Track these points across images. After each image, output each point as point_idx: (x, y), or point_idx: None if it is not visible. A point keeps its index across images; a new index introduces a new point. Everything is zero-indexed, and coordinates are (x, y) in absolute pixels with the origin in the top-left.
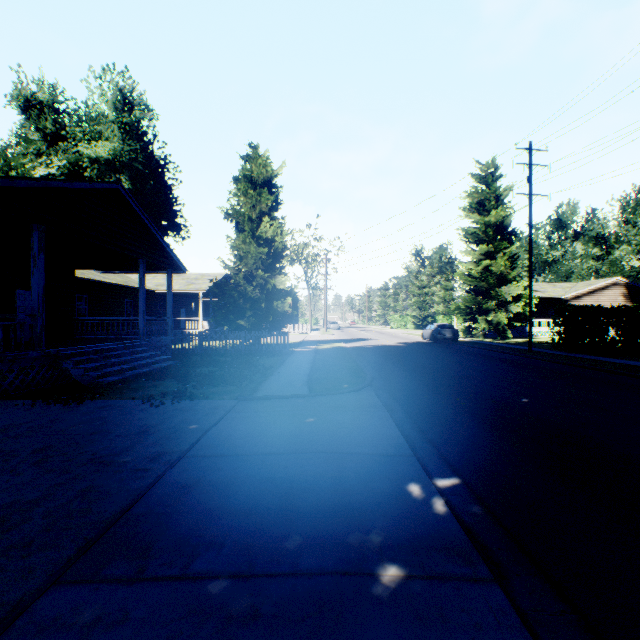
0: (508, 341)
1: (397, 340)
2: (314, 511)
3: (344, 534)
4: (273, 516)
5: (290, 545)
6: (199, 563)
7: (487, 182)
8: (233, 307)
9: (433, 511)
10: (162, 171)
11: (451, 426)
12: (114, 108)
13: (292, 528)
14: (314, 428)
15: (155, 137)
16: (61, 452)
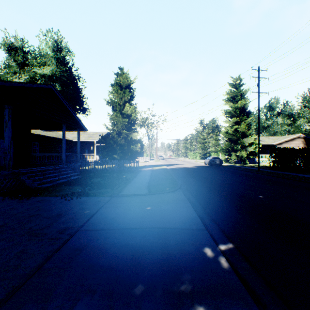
0: (247, 165)
1: (192, 165)
2: (151, 267)
3: (169, 284)
4: (126, 270)
5: (136, 292)
6: (79, 306)
7: (236, 87)
8: (111, 148)
9: (220, 266)
10: (76, 81)
11: (224, 211)
12: (52, 50)
13: (137, 279)
14: (151, 213)
15: (73, 65)
16: (11, 227)
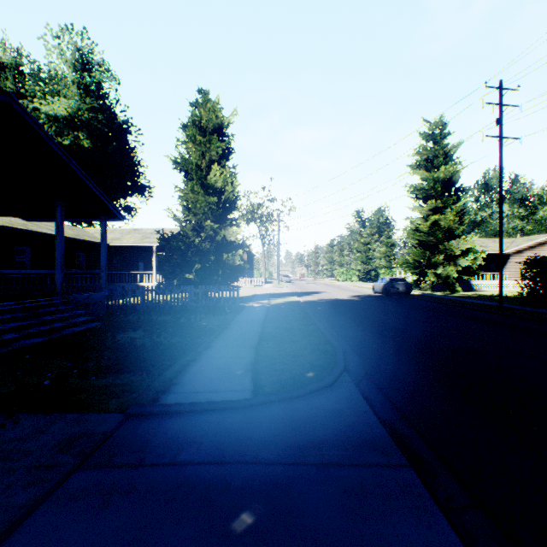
0: (459, 294)
1: (349, 293)
2: None
3: None
4: None
5: None
6: None
7: (435, 139)
8: (180, 260)
9: None
10: (125, 134)
11: None
12: (73, 68)
13: None
14: None
15: (117, 101)
16: None
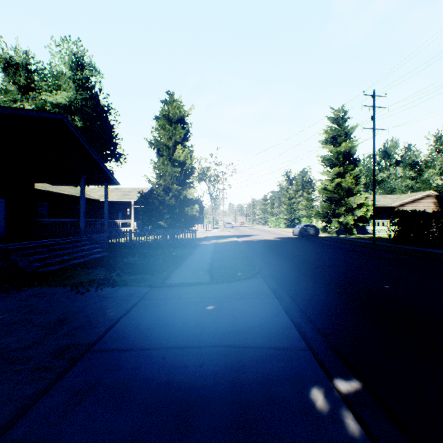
0: (354, 236)
1: (274, 236)
2: (212, 438)
3: None
4: None
5: None
6: None
7: (338, 123)
8: (155, 212)
9: (346, 434)
10: (106, 115)
11: (334, 313)
12: (70, 68)
13: None
14: (214, 317)
15: (101, 90)
16: None
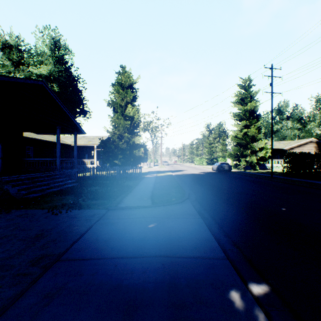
0: (257, 171)
1: (199, 171)
2: None
3: None
4: None
5: None
6: None
7: (245, 88)
8: (111, 153)
9: None
10: (76, 83)
11: (245, 230)
12: (50, 48)
13: None
14: (154, 233)
15: (72, 65)
16: None
